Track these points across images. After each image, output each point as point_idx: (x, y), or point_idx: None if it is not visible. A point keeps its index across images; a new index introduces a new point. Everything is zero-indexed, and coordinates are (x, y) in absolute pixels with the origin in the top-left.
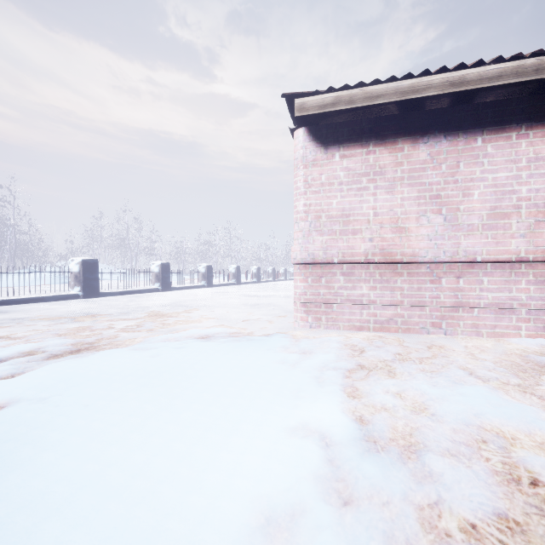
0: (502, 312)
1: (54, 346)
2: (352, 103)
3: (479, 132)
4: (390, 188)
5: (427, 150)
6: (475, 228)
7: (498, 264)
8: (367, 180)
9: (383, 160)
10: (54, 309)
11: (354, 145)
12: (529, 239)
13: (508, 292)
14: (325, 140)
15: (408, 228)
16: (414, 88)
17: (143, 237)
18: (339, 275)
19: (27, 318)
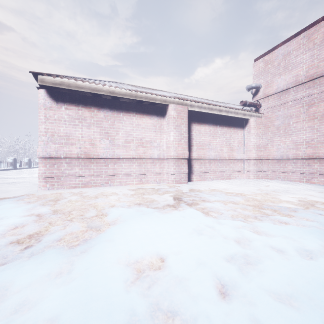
0: (128, 176)
1: None
2: (69, 87)
3: (121, 111)
4: (88, 127)
5: (104, 114)
6: (120, 146)
7: (127, 159)
8: (78, 121)
9: (86, 114)
10: None
11: (72, 104)
12: (136, 151)
13: (130, 169)
14: (57, 98)
15: (96, 144)
16: (96, 89)
17: None
18: (64, 163)
19: None
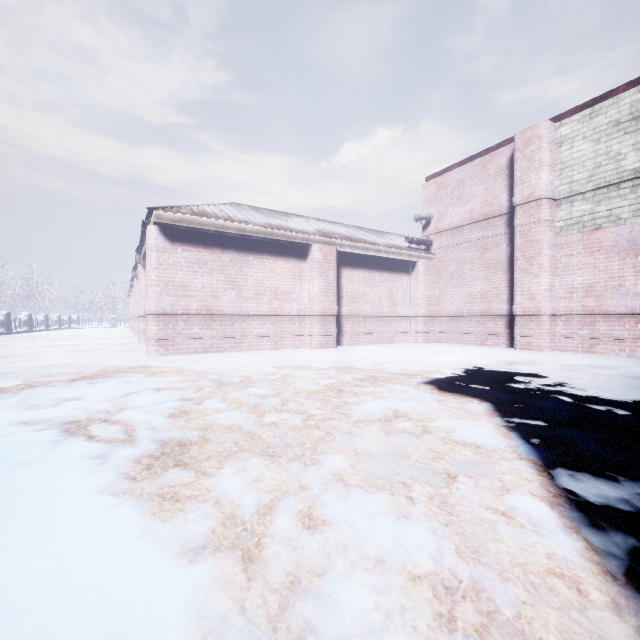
0: (260, 339)
1: None
2: (191, 224)
3: (251, 253)
4: (211, 273)
5: (229, 256)
6: (250, 299)
7: (259, 316)
8: (198, 267)
9: (207, 257)
10: None
11: (190, 245)
12: (269, 305)
13: (262, 329)
14: (172, 237)
15: (220, 296)
16: (223, 226)
17: None
18: (181, 322)
19: None
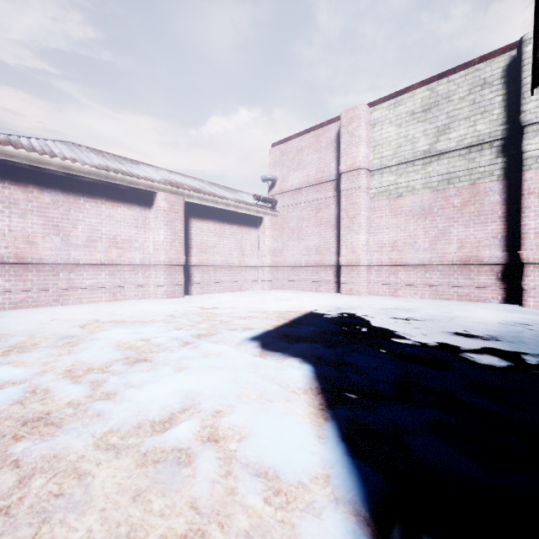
0: (94, 290)
1: None
2: None
3: (82, 195)
4: (23, 215)
5: (51, 197)
6: (80, 246)
7: (92, 265)
8: (3, 206)
9: (17, 195)
10: None
11: None
12: (106, 254)
13: (97, 280)
14: None
15: (37, 242)
16: (40, 161)
17: None
18: None
19: None
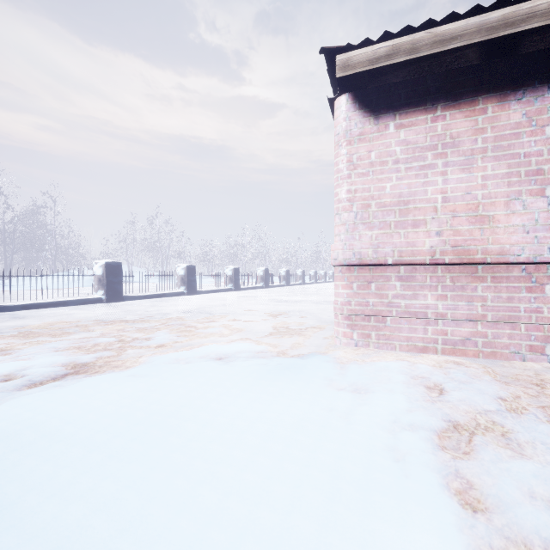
0: None
1: (39, 367)
2: (415, 52)
3: None
4: (466, 164)
5: (522, 109)
6: None
7: None
8: (433, 155)
9: (456, 127)
10: (73, 315)
11: (415, 110)
12: None
13: None
14: (376, 107)
15: (493, 217)
16: (507, 20)
17: (174, 240)
18: (394, 280)
19: (38, 325)
